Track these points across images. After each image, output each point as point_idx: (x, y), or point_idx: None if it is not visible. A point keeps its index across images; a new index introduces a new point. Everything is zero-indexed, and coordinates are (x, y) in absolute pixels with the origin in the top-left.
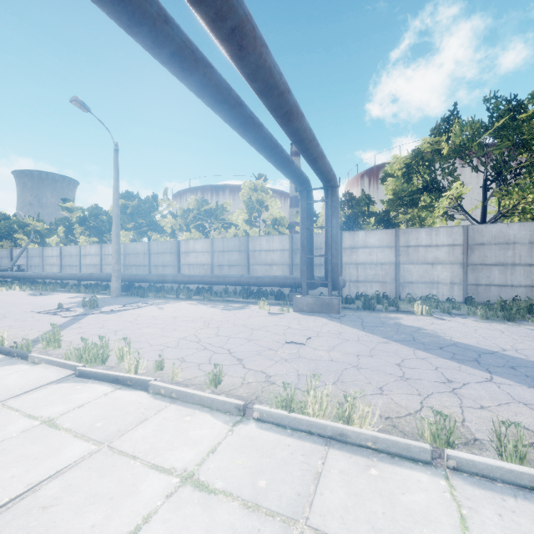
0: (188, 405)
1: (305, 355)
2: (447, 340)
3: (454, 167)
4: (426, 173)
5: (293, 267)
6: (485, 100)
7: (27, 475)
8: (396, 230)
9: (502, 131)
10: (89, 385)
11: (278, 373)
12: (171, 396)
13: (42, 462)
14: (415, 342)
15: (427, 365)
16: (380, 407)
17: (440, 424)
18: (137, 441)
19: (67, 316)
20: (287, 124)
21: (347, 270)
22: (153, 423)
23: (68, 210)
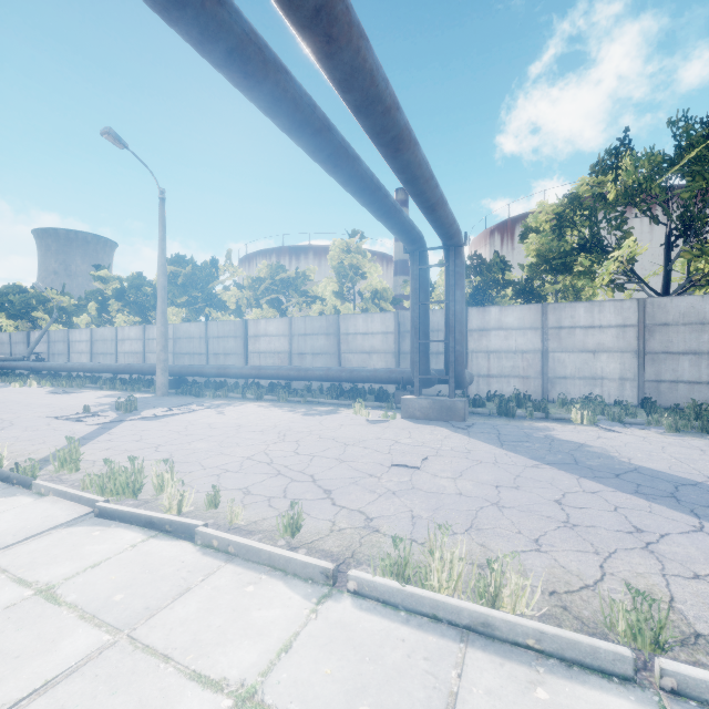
0: (252, 565)
1: (421, 486)
2: (624, 462)
3: (625, 217)
4: (585, 226)
5: (400, 356)
6: (670, 123)
7: (0, 688)
8: (543, 305)
9: (695, 166)
10: (112, 531)
11: (383, 514)
12: (227, 551)
13: (25, 664)
14: (579, 466)
15: (601, 502)
16: (540, 574)
17: (642, 611)
18: (172, 628)
19: (93, 424)
20: (395, 156)
21: (474, 361)
22: (199, 596)
23: (101, 280)
